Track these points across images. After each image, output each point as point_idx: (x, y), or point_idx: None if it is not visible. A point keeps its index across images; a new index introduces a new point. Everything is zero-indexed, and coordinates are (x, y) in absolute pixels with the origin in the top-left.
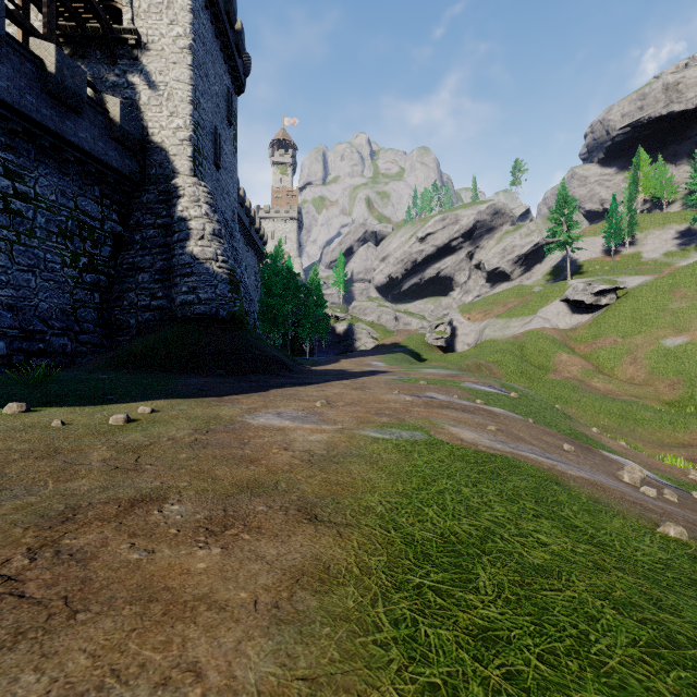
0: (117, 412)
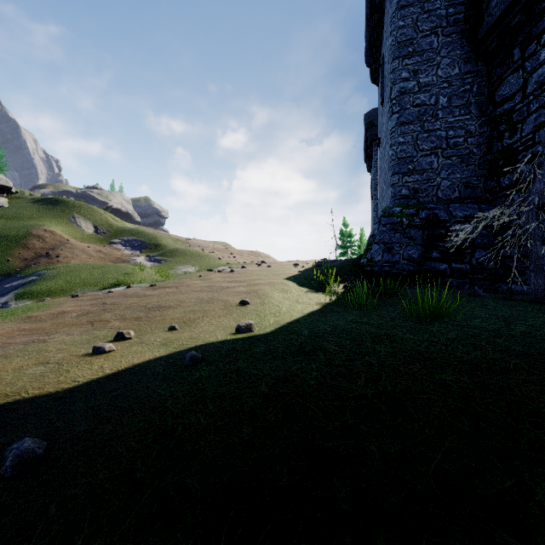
0: (144, 345)
